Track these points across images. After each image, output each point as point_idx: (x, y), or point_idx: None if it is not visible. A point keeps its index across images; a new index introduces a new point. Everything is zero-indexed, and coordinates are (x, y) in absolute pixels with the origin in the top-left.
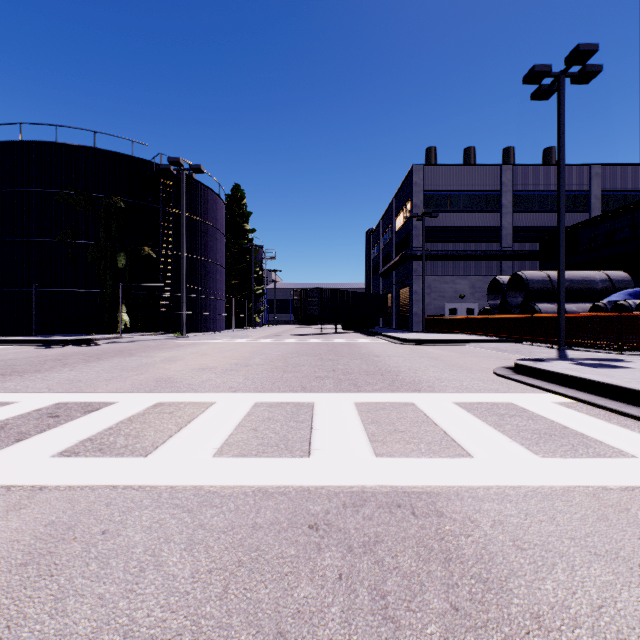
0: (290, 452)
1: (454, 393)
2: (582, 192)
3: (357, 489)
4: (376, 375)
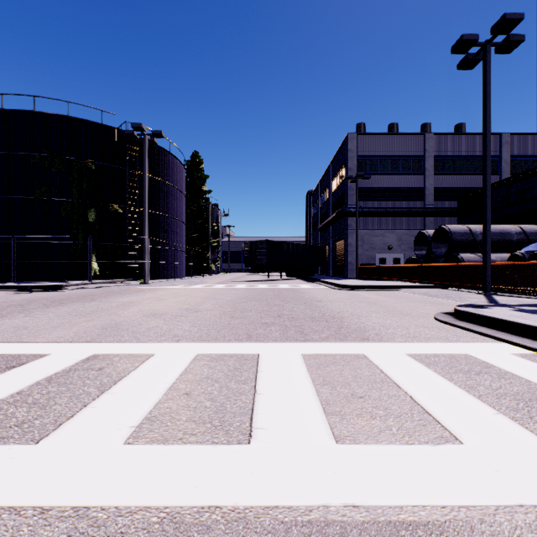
0: (225, 434)
1: (404, 342)
2: (494, 157)
3: (317, 516)
4: (321, 321)
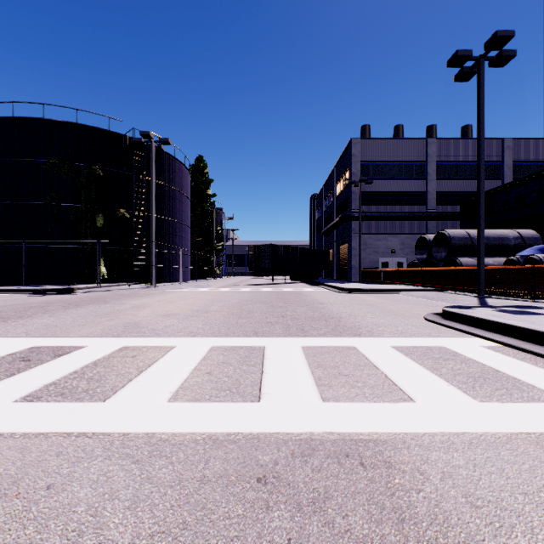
0: (241, 396)
1: (391, 337)
2: (496, 162)
3: (305, 436)
4: (320, 321)
